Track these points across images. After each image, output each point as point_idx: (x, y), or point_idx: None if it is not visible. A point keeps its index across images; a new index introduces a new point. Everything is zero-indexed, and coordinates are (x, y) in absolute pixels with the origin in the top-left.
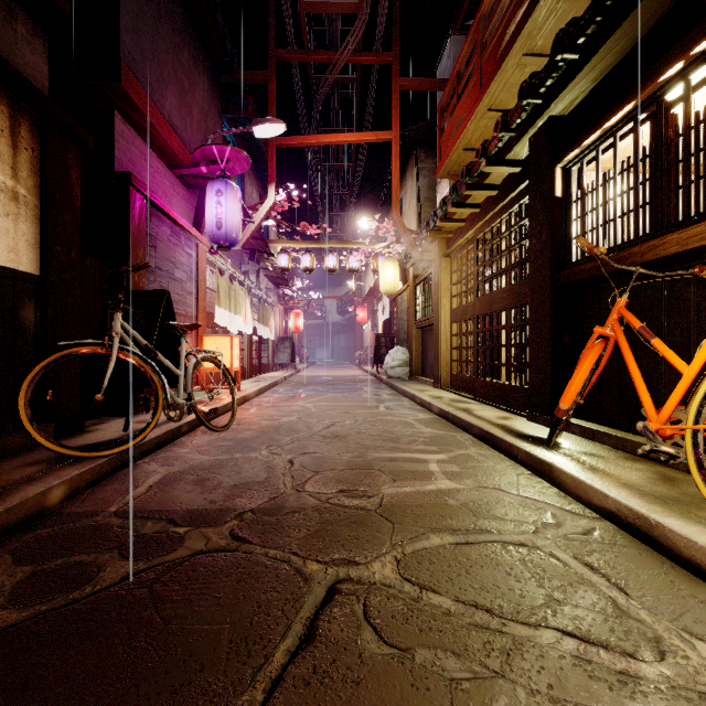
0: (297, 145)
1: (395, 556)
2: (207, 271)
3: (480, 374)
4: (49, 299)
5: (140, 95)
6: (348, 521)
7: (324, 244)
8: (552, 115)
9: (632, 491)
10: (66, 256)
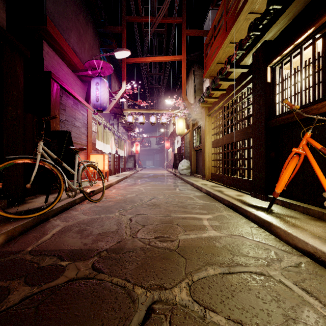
0: (136, 62)
1: (188, 283)
2: (93, 123)
3: (226, 173)
4: (4, 134)
5: (57, 34)
6: (160, 257)
7: (149, 111)
8: (265, 40)
9: (321, 240)
10: (14, 112)
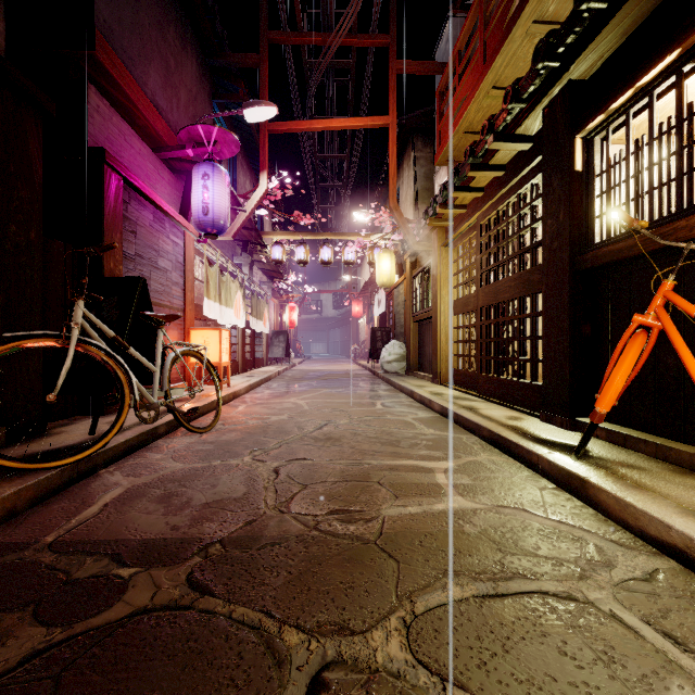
0: (290, 130)
1: (403, 618)
2: (196, 262)
3: (484, 369)
4: None
5: (118, 67)
6: (340, 558)
7: (319, 236)
8: (571, 79)
9: None
10: (23, 236)
